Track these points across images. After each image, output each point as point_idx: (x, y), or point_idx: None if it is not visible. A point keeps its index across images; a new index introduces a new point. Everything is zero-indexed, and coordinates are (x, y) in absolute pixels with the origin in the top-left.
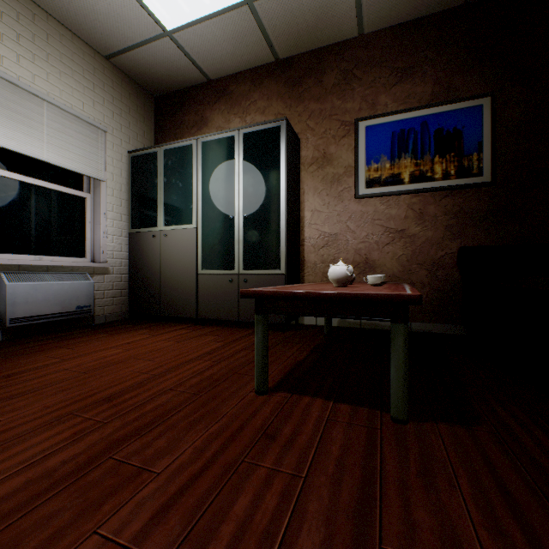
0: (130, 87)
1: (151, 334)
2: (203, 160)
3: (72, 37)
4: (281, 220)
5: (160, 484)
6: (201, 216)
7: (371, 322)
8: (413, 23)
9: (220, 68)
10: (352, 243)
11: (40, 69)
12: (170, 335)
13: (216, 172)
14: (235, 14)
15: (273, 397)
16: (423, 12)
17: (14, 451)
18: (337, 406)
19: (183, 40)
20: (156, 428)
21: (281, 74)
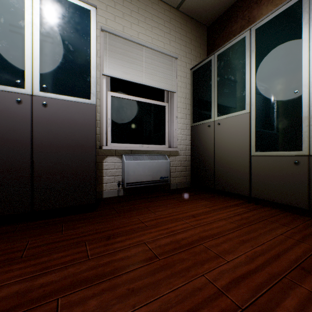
0: (191, 24)
1: (210, 208)
2: (257, 46)
3: (158, 2)
4: None
5: None
6: (254, 100)
7: None
8: None
9: None
10: None
11: (141, 28)
12: (228, 213)
13: (273, 51)
14: None
15: None
16: None
17: None
18: None
19: None
20: None
21: None
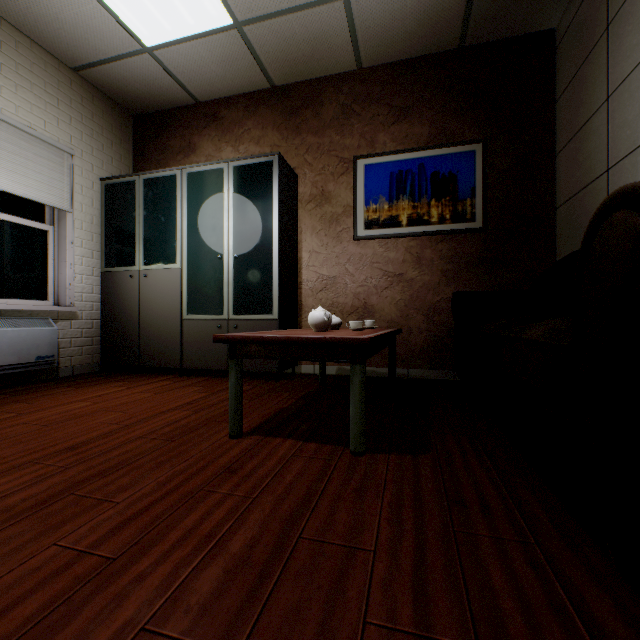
0: (104, 103)
1: (127, 387)
2: (189, 193)
3: (31, 45)
4: (274, 261)
5: (120, 509)
6: (186, 255)
7: (369, 369)
8: (411, 62)
9: (209, 90)
10: (351, 286)
11: None
12: (149, 387)
13: (203, 207)
14: (223, 36)
15: (245, 440)
16: (420, 52)
17: None
18: (305, 444)
19: (165, 58)
20: (121, 469)
21: (278, 102)
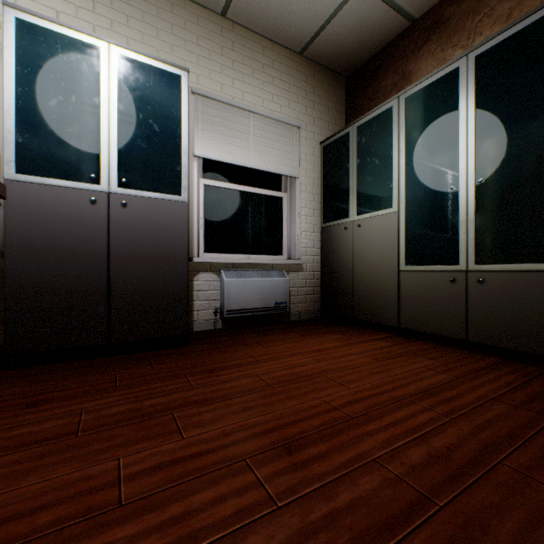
0: (322, 75)
1: (342, 342)
2: (407, 121)
3: (271, 46)
4: None
5: None
6: (403, 195)
7: None
8: None
9: None
10: None
11: (248, 85)
12: (365, 347)
13: (427, 131)
14: None
15: None
16: None
17: (169, 513)
18: None
19: None
20: None
21: None
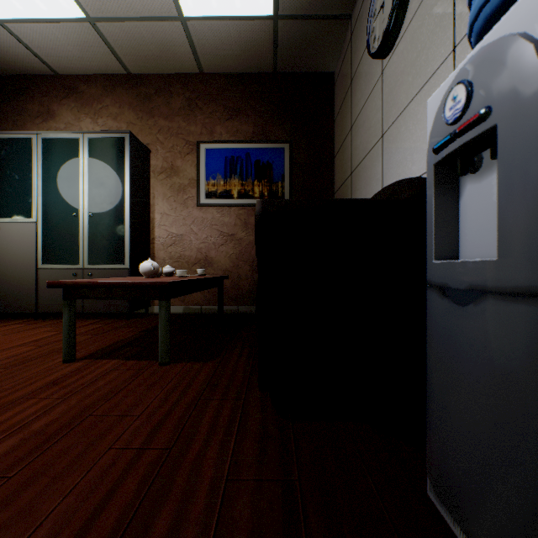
0: None
1: None
2: (45, 156)
3: None
4: (126, 220)
5: None
6: (42, 211)
7: (209, 307)
8: (241, 76)
9: (68, 66)
10: (196, 243)
11: None
12: None
13: (59, 170)
14: (77, 26)
15: (77, 363)
16: (246, 70)
17: None
18: (127, 362)
19: (19, 32)
20: None
21: (134, 87)
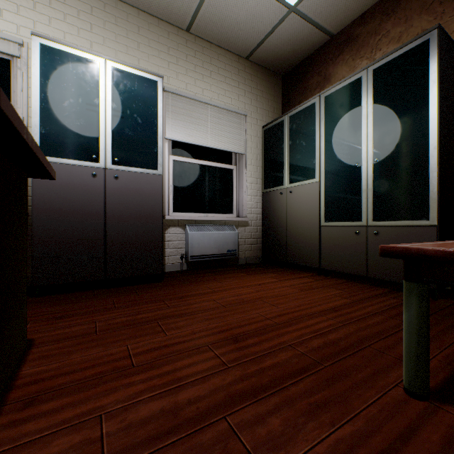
0: (263, 74)
1: (277, 279)
2: (326, 114)
3: (224, 53)
4: (430, 157)
5: None
6: (323, 169)
7: None
8: None
9: (343, 17)
10: None
11: (206, 84)
12: (293, 282)
13: (339, 122)
14: None
15: (439, 411)
16: None
17: (163, 369)
18: None
19: (305, 8)
20: (271, 396)
21: None
